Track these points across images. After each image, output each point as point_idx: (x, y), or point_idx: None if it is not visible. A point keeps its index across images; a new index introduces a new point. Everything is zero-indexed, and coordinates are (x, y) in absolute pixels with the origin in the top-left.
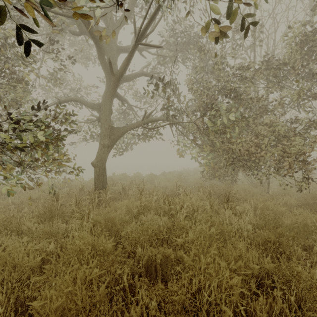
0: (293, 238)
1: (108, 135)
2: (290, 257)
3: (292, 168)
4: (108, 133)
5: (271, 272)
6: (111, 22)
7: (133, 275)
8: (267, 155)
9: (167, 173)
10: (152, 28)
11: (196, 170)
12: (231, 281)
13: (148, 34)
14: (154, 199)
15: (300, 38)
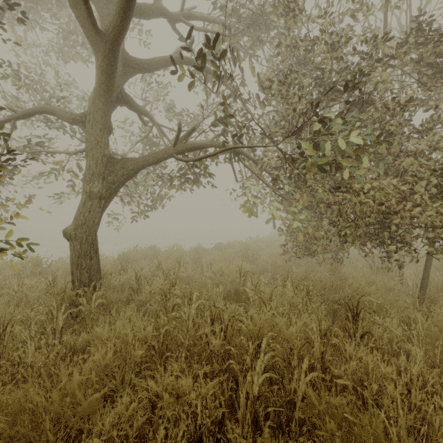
0: None
1: (100, 175)
2: None
3: None
4: (100, 171)
5: None
6: None
7: None
8: (424, 216)
9: (225, 245)
10: None
11: (271, 240)
12: None
13: None
14: (193, 308)
15: None
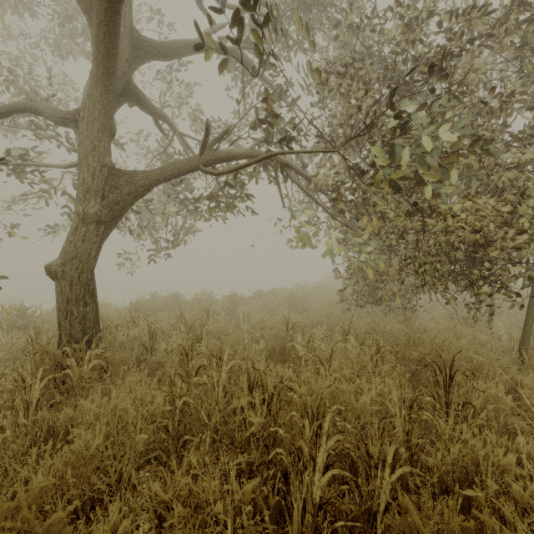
0: None
1: (99, 192)
2: None
3: None
4: (99, 186)
5: None
6: None
7: None
8: (532, 246)
9: (266, 293)
10: None
11: (323, 287)
12: None
13: None
14: (224, 372)
15: None
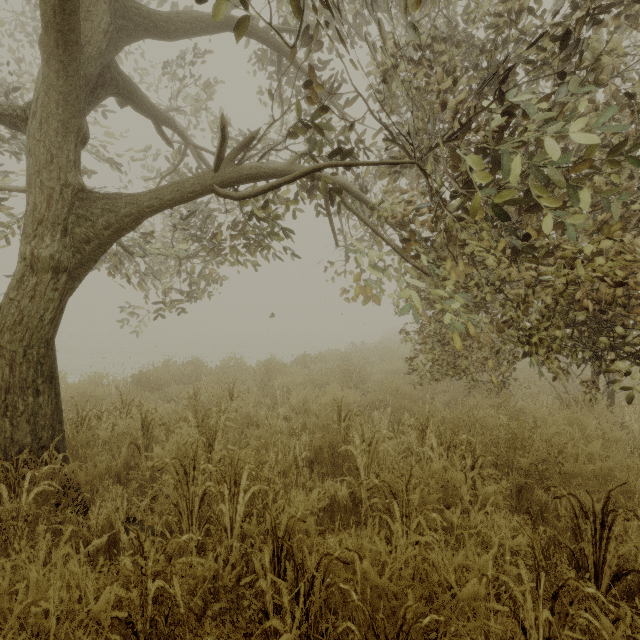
0: None
1: (58, 224)
2: None
3: None
4: (58, 216)
5: None
6: None
7: None
8: None
9: (313, 357)
10: None
11: (385, 349)
12: None
13: None
14: (241, 503)
15: None
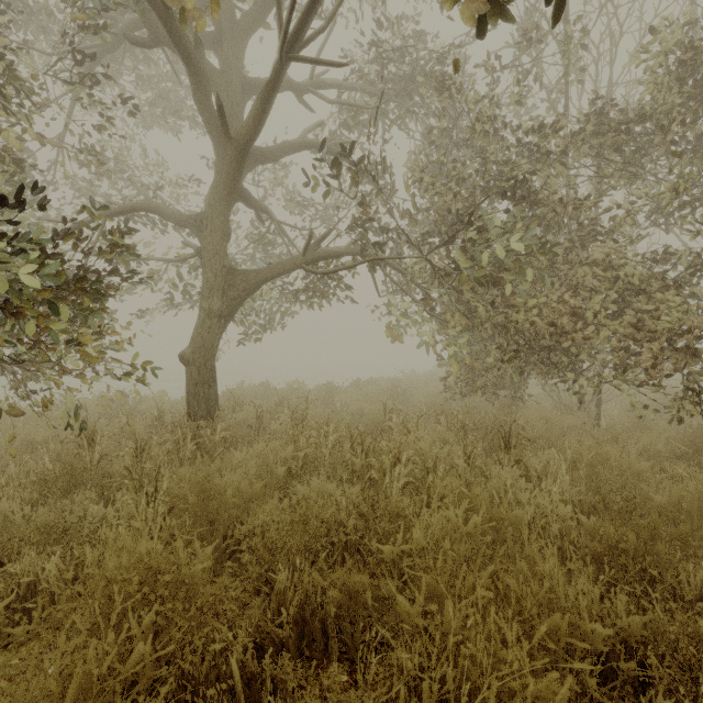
0: (684, 542)
1: (220, 290)
2: (680, 594)
3: (660, 367)
4: (220, 285)
5: (635, 639)
6: (228, 19)
7: (263, 647)
8: (599, 337)
9: (365, 383)
10: (324, 22)
11: (432, 376)
12: (536, 686)
13: (313, 37)
14: (330, 441)
15: (678, 57)
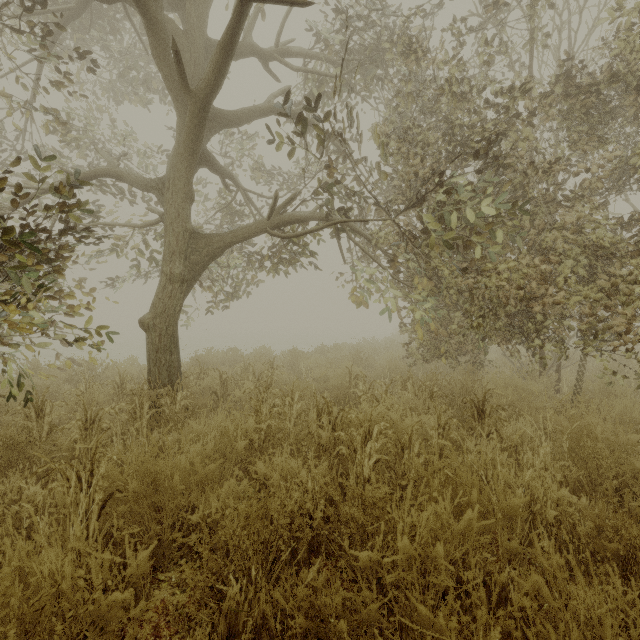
0: None
1: (182, 254)
2: None
3: (634, 332)
4: (182, 249)
5: None
6: None
7: None
8: (570, 302)
9: (329, 349)
10: None
11: (392, 342)
12: None
13: None
14: (294, 410)
15: None
